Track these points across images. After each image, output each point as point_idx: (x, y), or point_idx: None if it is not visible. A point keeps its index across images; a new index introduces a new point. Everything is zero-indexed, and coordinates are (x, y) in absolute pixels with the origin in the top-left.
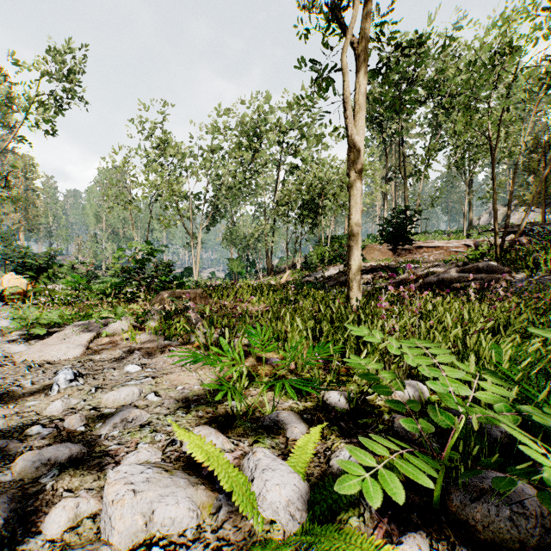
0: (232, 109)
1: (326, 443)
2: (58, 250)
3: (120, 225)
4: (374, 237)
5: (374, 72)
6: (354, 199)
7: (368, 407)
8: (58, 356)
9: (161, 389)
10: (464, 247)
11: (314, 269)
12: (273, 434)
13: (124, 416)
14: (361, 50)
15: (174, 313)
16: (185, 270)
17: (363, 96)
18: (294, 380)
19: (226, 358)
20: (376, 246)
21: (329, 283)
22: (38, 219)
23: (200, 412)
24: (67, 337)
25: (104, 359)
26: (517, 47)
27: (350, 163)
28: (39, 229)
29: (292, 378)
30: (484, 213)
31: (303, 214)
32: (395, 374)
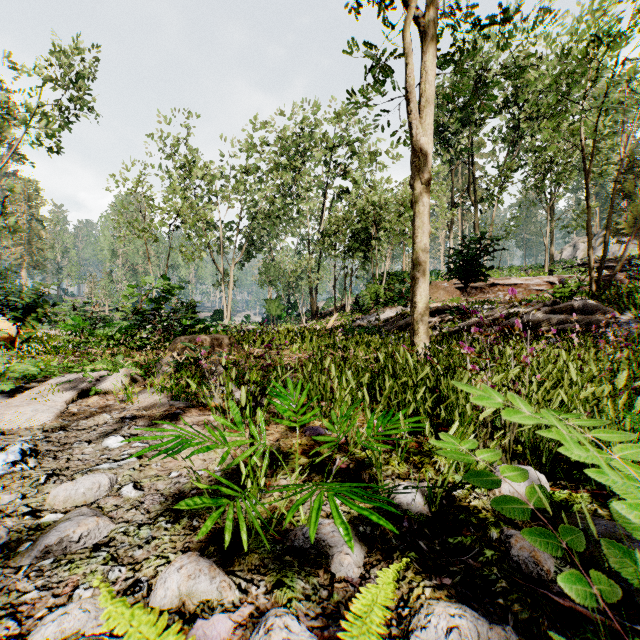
0: (269, 122)
1: (399, 588)
2: (49, 285)
3: (139, 261)
4: (438, 274)
5: (443, 63)
6: (420, 217)
7: (461, 512)
8: (18, 423)
9: (146, 476)
10: (547, 285)
11: (367, 311)
12: (308, 566)
13: (65, 532)
14: (429, 25)
15: (190, 364)
16: (215, 313)
17: (432, 85)
18: (345, 489)
19: (238, 434)
20: (441, 284)
21: (385, 328)
22: (43, 253)
23: (195, 520)
24: (41, 395)
25: (82, 427)
26: (622, 33)
27: (416, 171)
28: (44, 265)
29: (340, 458)
30: (567, 246)
31: (354, 246)
32: (522, 471)
